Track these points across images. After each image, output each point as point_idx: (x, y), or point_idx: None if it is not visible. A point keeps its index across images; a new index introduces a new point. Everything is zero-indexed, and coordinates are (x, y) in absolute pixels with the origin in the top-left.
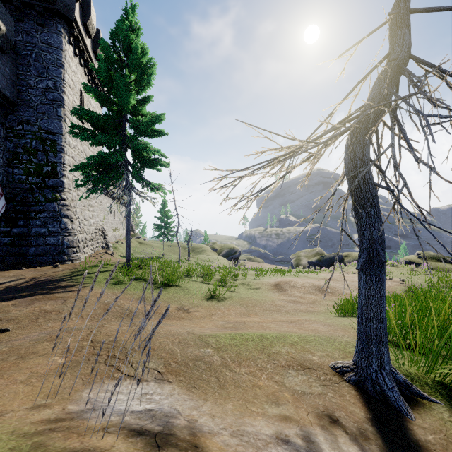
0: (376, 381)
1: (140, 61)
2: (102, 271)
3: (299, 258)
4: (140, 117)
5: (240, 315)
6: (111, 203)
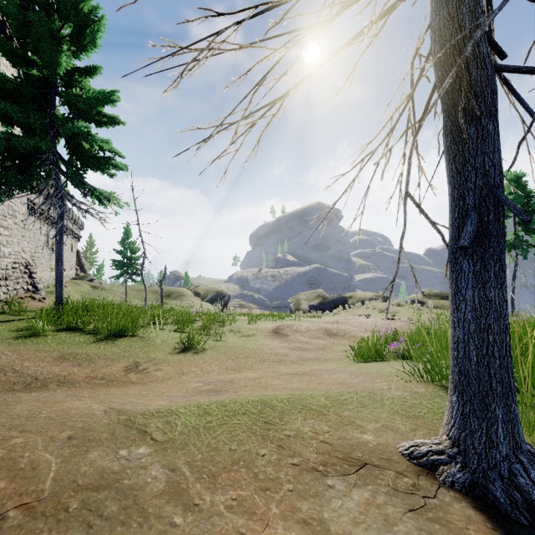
0: (511, 481)
1: (79, 8)
2: (10, 320)
3: (298, 302)
4: (78, 90)
5: (226, 371)
6: (28, 215)
